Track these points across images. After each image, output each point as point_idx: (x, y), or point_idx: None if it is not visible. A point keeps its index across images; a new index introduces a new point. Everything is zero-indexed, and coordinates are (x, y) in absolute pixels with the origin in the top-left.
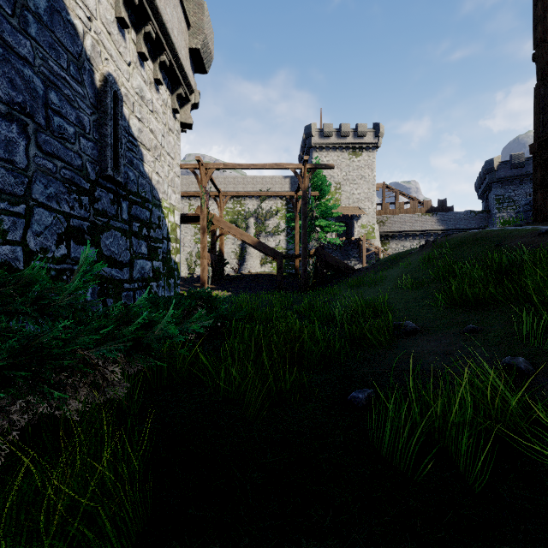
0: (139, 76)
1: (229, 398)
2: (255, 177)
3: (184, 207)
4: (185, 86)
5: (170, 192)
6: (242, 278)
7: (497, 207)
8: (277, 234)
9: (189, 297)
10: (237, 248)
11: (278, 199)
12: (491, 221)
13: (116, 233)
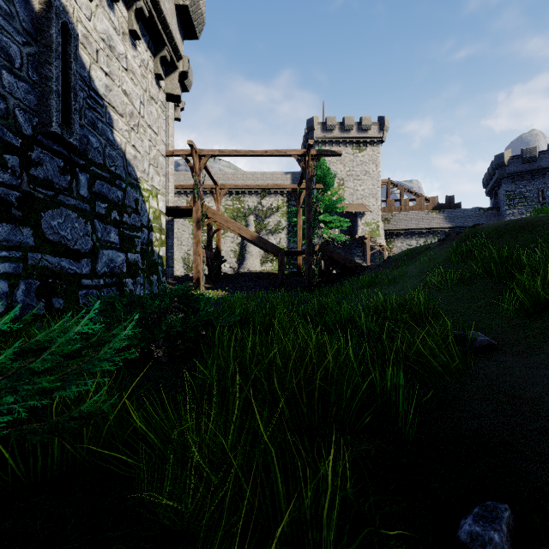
0: (107, 20)
1: (175, 528)
2: (255, 173)
3: (181, 204)
4: (171, 48)
5: (153, 172)
6: (241, 277)
7: (507, 204)
8: (278, 232)
9: (161, 296)
10: (236, 247)
11: (279, 195)
12: (501, 218)
13: (69, 212)
